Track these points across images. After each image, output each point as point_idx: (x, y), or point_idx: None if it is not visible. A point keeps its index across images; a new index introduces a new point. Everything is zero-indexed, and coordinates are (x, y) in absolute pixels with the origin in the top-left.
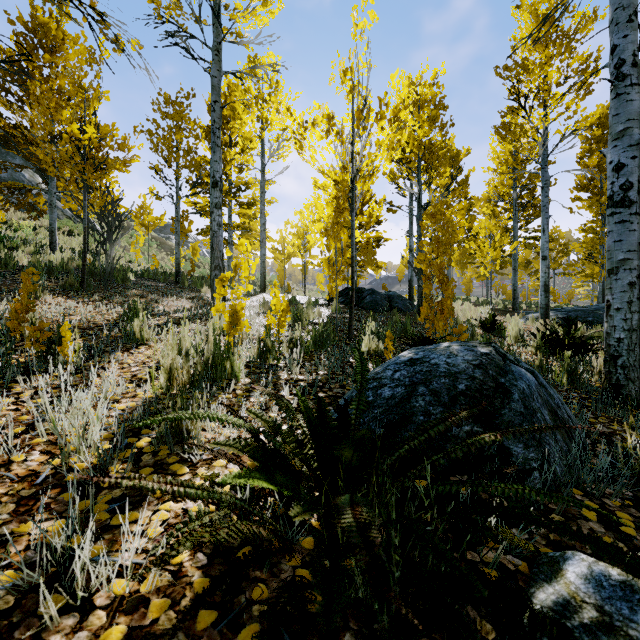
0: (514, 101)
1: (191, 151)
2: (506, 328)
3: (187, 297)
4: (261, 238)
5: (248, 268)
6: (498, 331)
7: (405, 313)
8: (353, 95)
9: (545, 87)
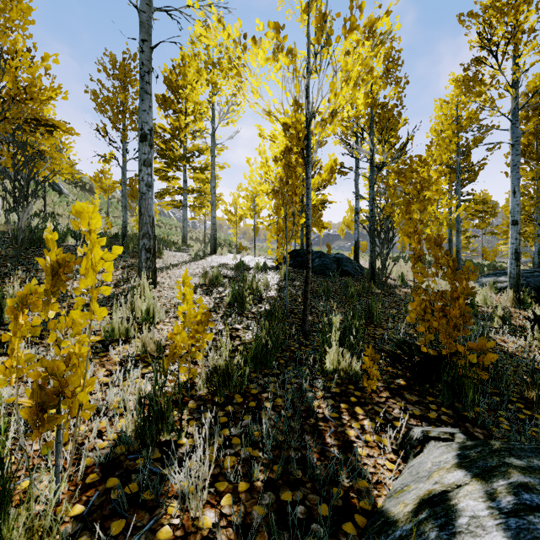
0: (483, 48)
1: (137, 112)
2: (478, 303)
3: (119, 267)
4: (211, 201)
5: (94, 267)
6: (470, 306)
7: (355, 277)
8: (308, 14)
9: (519, 32)
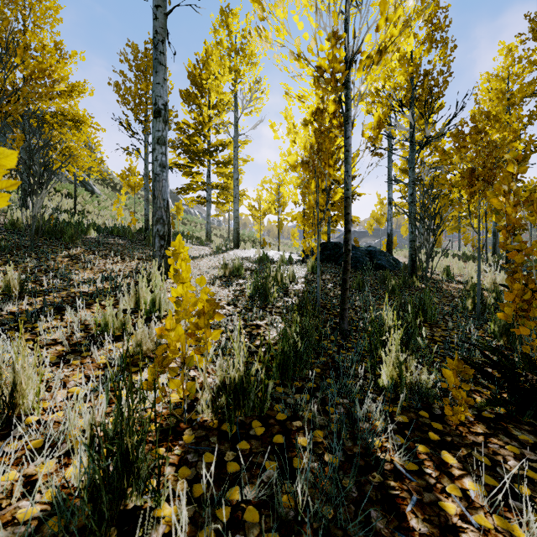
0: None
1: None
2: None
3: (135, 257)
4: (234, 193)
5: None
6: None
7: (391, 271)
8: None
9: None
